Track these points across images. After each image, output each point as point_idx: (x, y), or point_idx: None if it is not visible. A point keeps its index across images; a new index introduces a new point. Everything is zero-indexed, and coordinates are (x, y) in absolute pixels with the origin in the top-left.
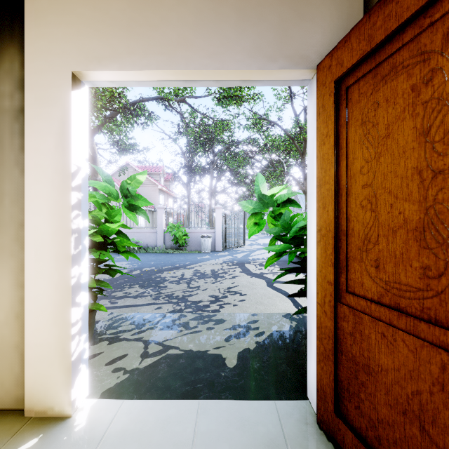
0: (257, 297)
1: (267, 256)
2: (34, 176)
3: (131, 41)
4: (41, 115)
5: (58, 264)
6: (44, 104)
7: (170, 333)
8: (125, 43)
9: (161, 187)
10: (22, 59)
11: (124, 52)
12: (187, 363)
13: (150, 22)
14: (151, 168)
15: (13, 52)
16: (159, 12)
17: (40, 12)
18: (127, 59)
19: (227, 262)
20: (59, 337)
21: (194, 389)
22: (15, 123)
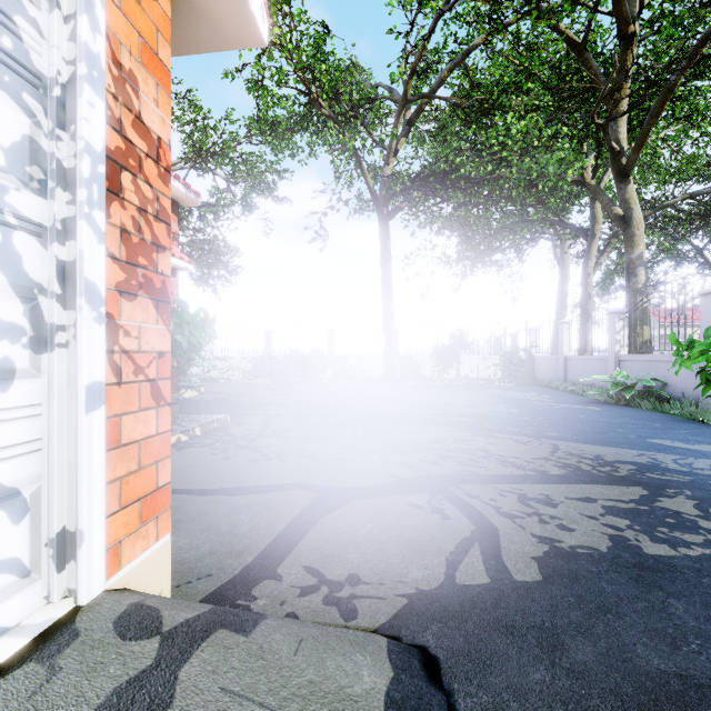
0: (228, 467)
1: None
2: None
3: None
4: None
5: None
6: None
7: None
8: None
9: None
10: None
11: None
12: None
13: None
14: None
15: None
16: None
17: None
18: None
19: (621, 465)
20: None
21: None
22: None
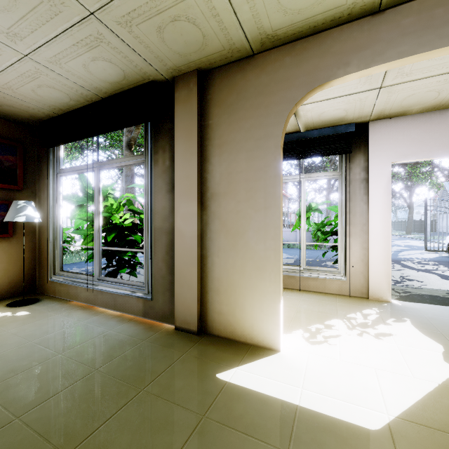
0: (437, 284)
1: (421, 256)
2: (373, 205)
3: (422, 146)
4: (376, 181)
5: (384, 240)
6: (378, 177)
7: (401, 287)
8: (419, 147)
9: None
10: (364, 159)
11: (418, 152)
12: (430, 297)
13: (433, 137)
14: None
15: (360, 156)
16: (438, 132)
17: (376, 140)
18: (420, 154)
19: None
20: (385, 269)
21: (447, 304)
22: (361, 184)
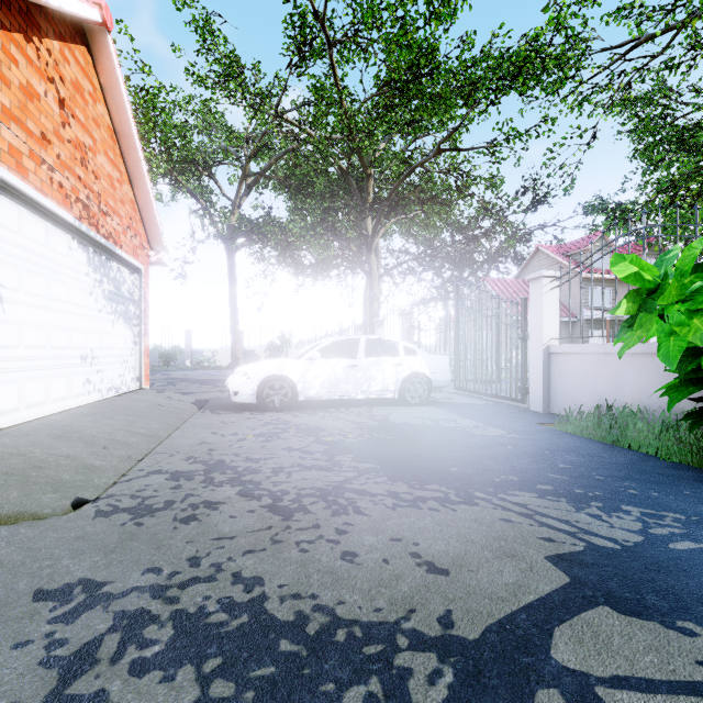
0: None
1: None
2: None
3: None
4: None
5: None
6: None
7: None
8: None
9: (585, 275)
10: None
11: None
12: None
13: None
14: (576, 244)
15: None
16: None
17: None
18: None
19: None
20: None
21: None
22: None
